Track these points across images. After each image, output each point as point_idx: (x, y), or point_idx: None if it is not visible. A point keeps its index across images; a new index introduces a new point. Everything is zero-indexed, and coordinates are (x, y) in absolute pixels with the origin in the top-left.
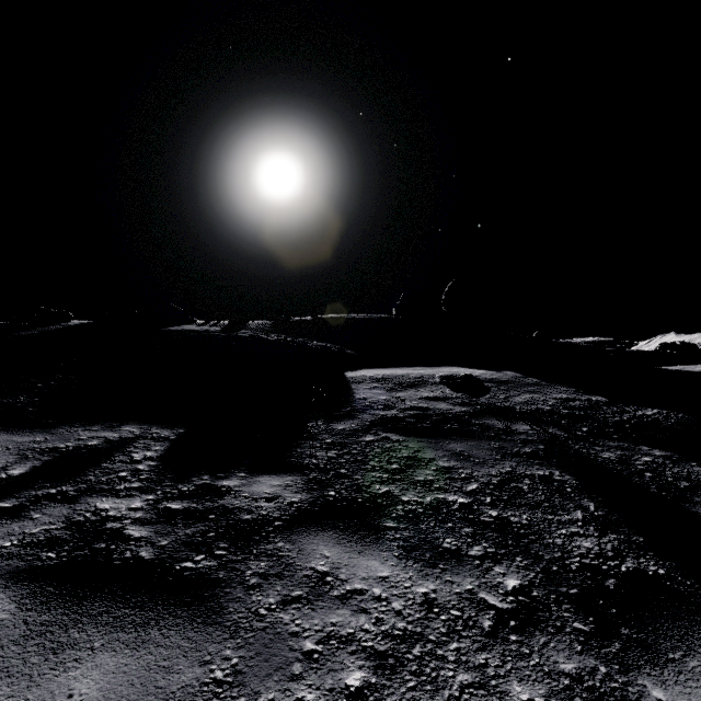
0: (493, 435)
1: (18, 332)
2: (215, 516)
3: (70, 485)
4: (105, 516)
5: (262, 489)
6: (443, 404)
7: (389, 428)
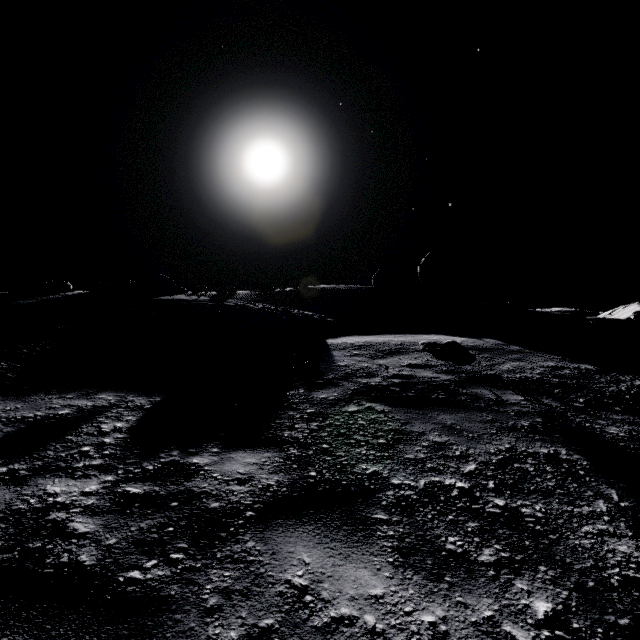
0: (484, 406)
1: (18, 301)
2: (178, 503)
3: (24, 462)
4: (52, 503)
5: (235, 467)
6: (426, 372)
7: (373, 397)
